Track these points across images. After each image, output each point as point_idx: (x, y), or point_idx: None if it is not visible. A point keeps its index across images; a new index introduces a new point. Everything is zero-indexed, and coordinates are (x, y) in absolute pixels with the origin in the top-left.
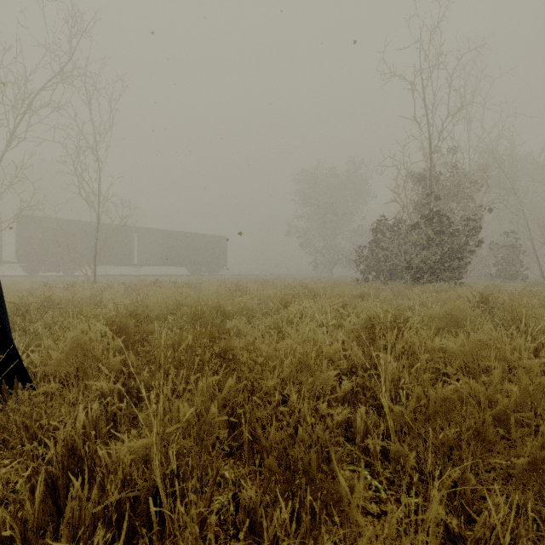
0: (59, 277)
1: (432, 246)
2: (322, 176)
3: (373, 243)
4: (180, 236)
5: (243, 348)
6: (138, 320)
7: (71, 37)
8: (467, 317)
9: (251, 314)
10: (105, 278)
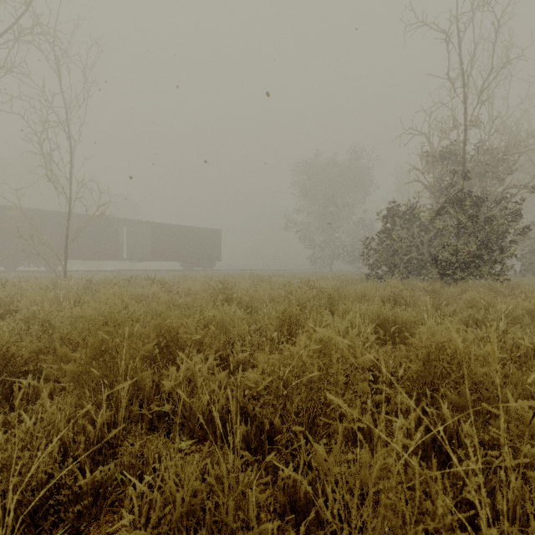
0: (39, 272)
1: (465, 235)
2: (321, 166)
3: (386, 234)
4: (171, 229)
5: None
6: None
7: None
8: None
9: (231, 339)
10: (90, 273)
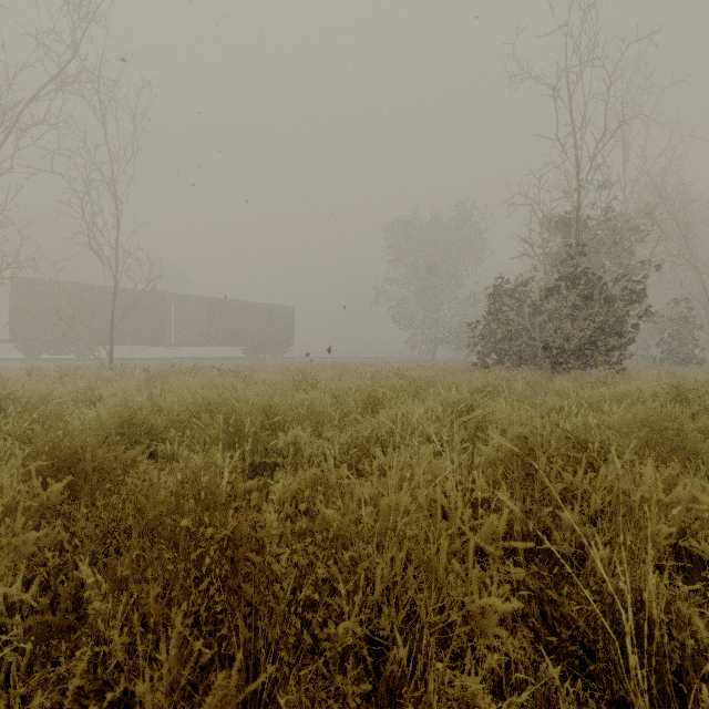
0: (68, 360)
1: (579, 318)
2: (421, 226)
3: (494, 315)
4: (231, 306)
5: (299, 492)
6: (137, 433)
7: (73, 25)
8: (689, 432)
9: (321, 420)
10: (130, 362)
